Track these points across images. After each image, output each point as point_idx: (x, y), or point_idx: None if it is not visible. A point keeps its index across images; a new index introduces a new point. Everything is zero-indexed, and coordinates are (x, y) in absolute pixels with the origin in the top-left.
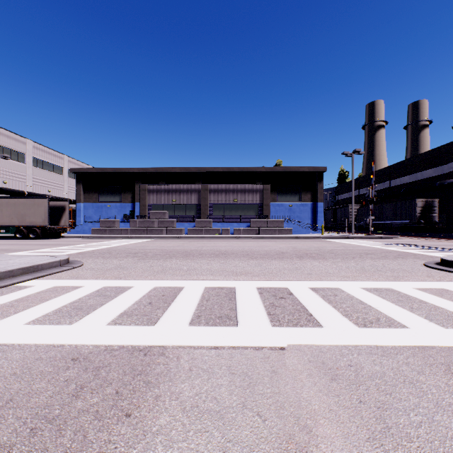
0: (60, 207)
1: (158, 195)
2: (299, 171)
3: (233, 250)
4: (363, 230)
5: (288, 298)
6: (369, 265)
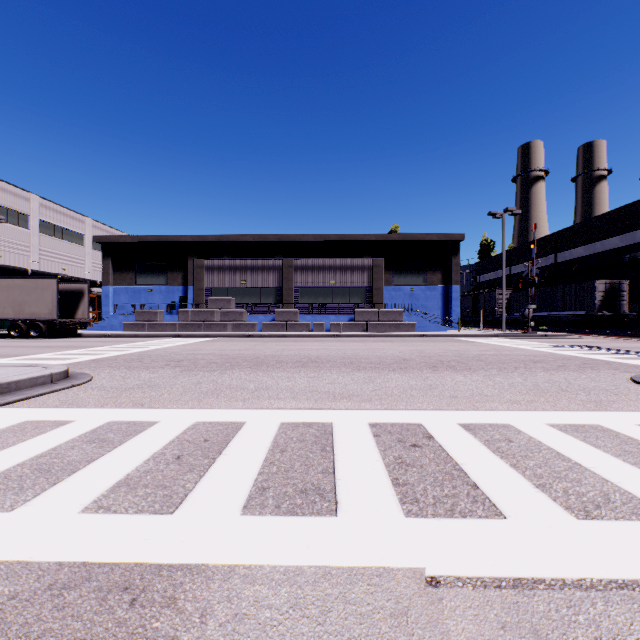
0: (76, 292)
1: (221, 274)
2: (425, 240)
3: (329, 355)
4: (517, 325)
5: (426, 446)
6: (545, 380)
